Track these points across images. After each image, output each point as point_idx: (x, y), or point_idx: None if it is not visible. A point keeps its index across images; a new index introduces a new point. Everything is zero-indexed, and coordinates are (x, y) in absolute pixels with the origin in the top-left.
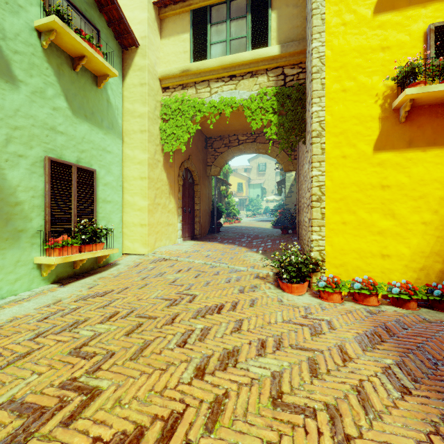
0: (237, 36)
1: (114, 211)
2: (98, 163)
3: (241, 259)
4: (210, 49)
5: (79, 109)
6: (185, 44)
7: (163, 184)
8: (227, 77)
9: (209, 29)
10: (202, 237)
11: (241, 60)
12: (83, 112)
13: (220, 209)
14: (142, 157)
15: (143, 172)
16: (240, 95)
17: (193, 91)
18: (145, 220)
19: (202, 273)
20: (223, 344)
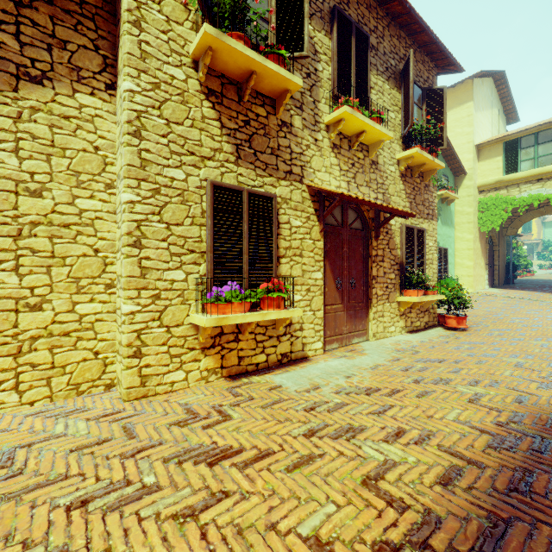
0: (544, 155)
1: (452, 268)
2: (447, 244)
3: (547, 298)
4: (520, 165)
5: (442, 221)
6: (498, 163)
7: (478, 251)
8: (534, 180)
9: (519, 152)
10: (499, 286)
11: (548, 171)
12: (443, 221)
13: (515, 263)
14: (469, 237)
15: (469, 246)
16: (546, 191)
17: (505, 191)
18: (471, 273)
19: (520, 301)
20: (546, 315)
